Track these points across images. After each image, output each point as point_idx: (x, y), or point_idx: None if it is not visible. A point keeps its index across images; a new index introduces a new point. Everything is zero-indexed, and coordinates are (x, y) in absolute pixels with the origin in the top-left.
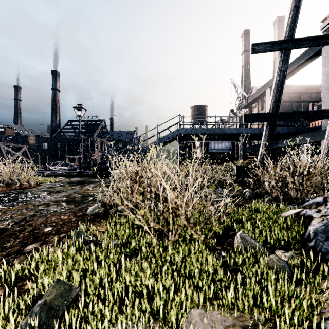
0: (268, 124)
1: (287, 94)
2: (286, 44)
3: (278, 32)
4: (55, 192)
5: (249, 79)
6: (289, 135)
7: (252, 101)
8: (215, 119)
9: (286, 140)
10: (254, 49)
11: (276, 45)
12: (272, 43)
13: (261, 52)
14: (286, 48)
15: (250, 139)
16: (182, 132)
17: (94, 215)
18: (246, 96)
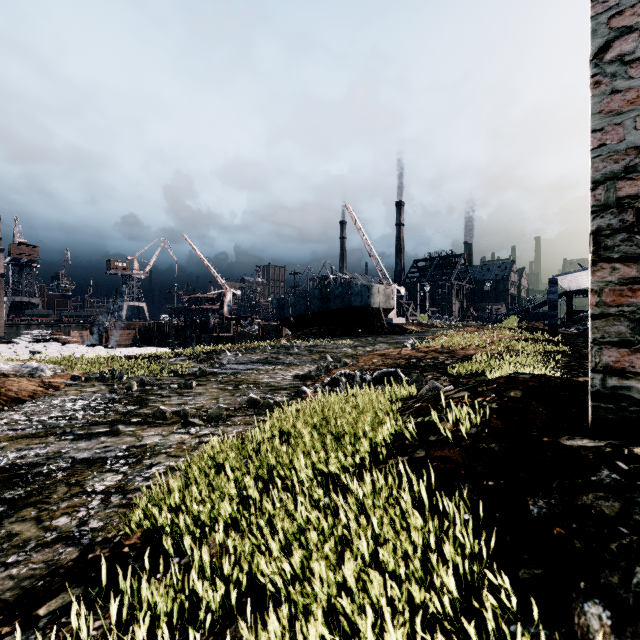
0: None
1: None
2: None
3: None
4: None
5: None
6: None
7: None
8: None
9: None
10: None
11: None
12: None
13: None
14: None
15: None
16: None
17: None
18: None
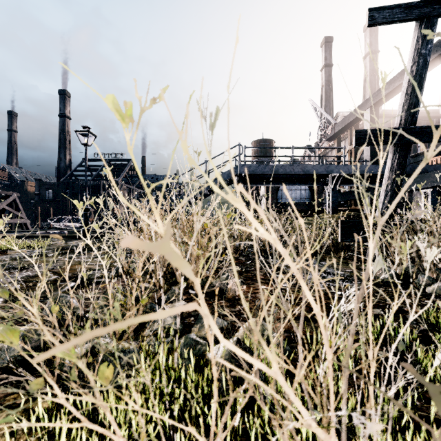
0: (397, 147)
1: (387, 123)
2: (430, 8)
3: (370, 41)
4: (15, 268)
5: (331, 104)
6: None
7: (342, 129)
8: (292, 151)
9: None
10: (374, 17)
11: (413, 10)
12: (405, 7)
13: (385, 23)
14: (429, 14)
15: (343, 182)
16: (243, 171)
17: (4, 368)
18: (333, 122)
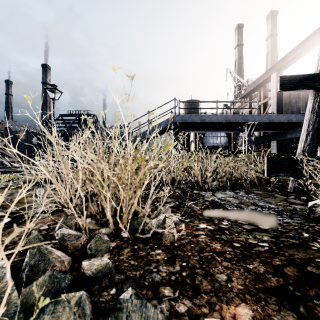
0: (318, 91)
1: None
2: None
3: (271, 27)
4: None
5: (242, 74)
6: (301, 124)
7: (253, 89)
8: (216, 104)
9: (299, 129)
10: None
11: None
12: None
13: None
14: None
15: (256, 129)
16: (178, 120)
17: None
18: (246, 84)
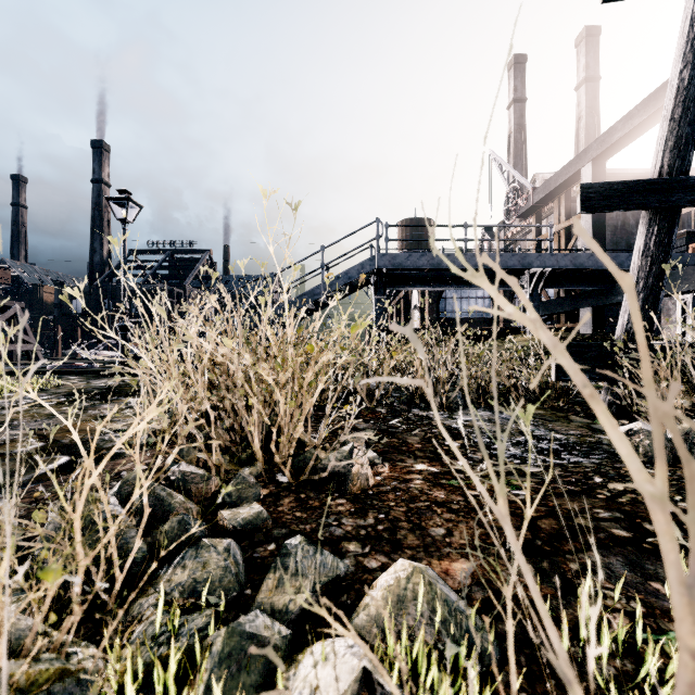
0: (656, 214)
1: None
2: None
3: (586, 61)
4: None
5: (525, 163)
6: None
7: (544, 198)
8: (464, 232)
9: None
10: None
11: None
12: None
13: None
14: None
15: (548, 283)
16: (384, 265)
17: None
18: (529, 187)
